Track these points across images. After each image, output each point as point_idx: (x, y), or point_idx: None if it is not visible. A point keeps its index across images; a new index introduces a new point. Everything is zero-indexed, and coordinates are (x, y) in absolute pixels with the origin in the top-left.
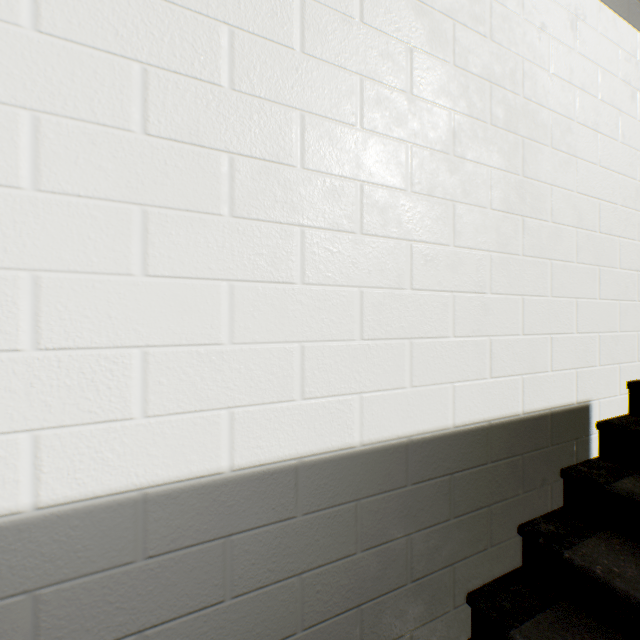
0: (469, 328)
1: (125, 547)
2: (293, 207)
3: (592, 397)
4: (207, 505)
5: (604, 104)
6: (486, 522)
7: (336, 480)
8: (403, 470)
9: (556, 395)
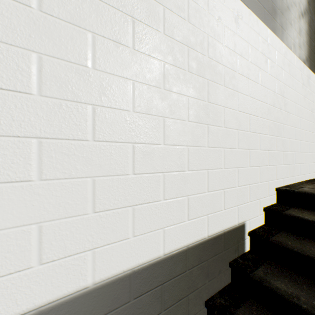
0: (174, 193)
1: None
2: (31, 124)
3: (246, 219)
4: None
5: (252, 64)
6: (185, 306)
7: (72, 314)
8: (127, 291)
9: (227, 222)
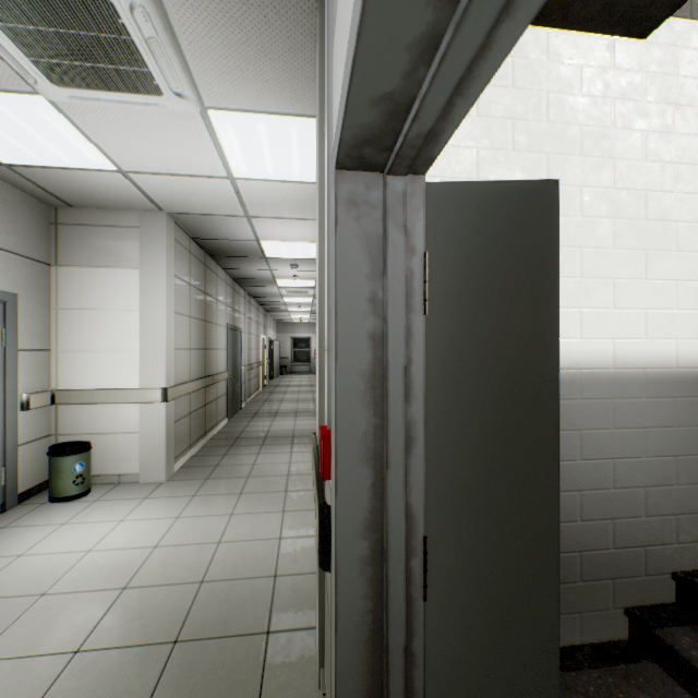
0: None
1: (638, 391)
2: None
3: None
4: (666, 381)
5: None
6: None
7: None
8: None
9: None
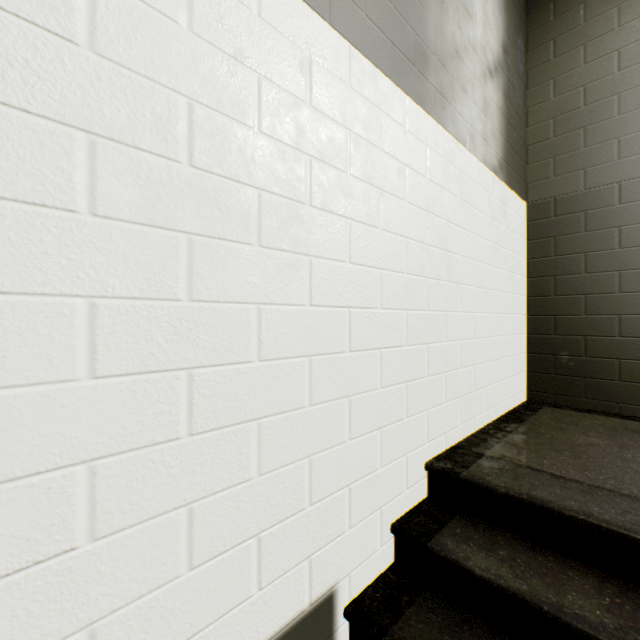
0: None
1: None
2: None
3: (339, 577)
4: None
5: (358, 181)
6: None
7: None
8: None
9: (271, 619)
